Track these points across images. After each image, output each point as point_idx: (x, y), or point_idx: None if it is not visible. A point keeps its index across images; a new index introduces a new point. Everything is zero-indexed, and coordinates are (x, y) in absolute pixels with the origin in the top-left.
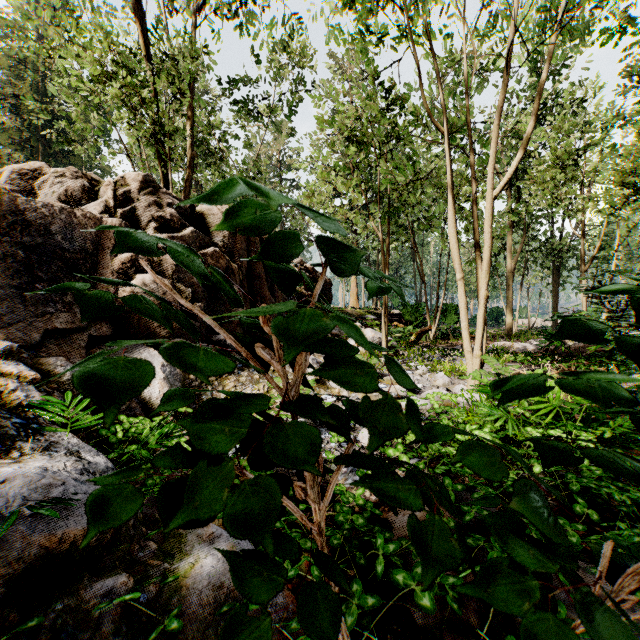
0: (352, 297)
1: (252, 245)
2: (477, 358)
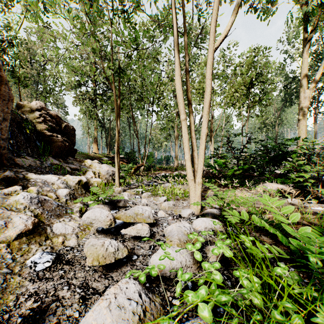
0: (94, 147)
1: None
2: (199, 185)
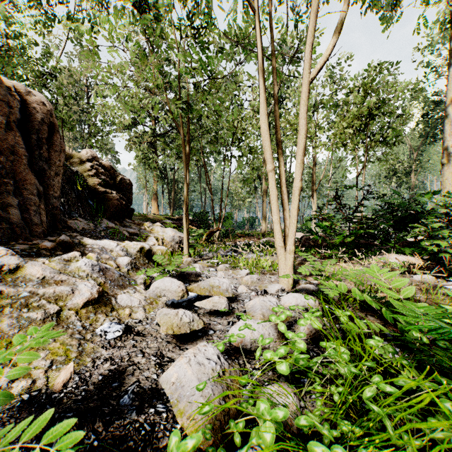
0: (153, 206)
1: (2, 105)
2: (291, 253)
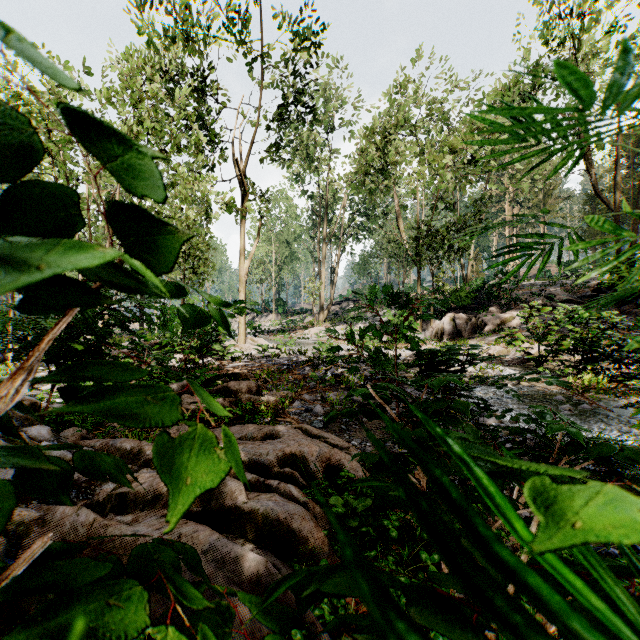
0: None
1: None
2: None
